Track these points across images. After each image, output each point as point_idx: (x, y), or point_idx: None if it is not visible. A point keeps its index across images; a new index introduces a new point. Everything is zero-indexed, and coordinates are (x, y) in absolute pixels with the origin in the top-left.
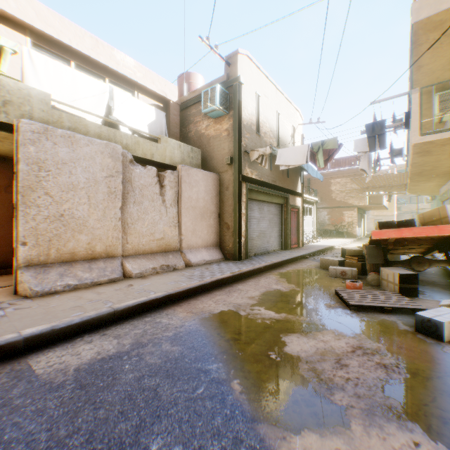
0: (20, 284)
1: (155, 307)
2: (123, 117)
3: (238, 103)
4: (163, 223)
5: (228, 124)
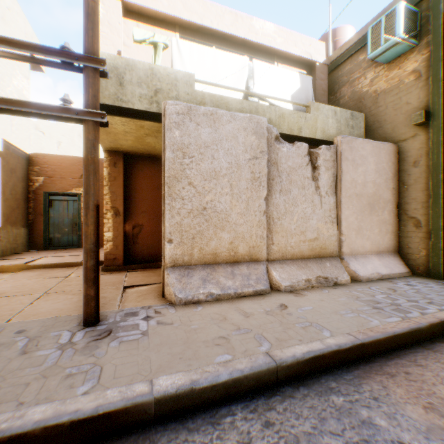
0: (166, 286)
1: (337, 364)
2: (263, 91)
3: (440, 18)
4: (316, 218)
5: (415, 62)
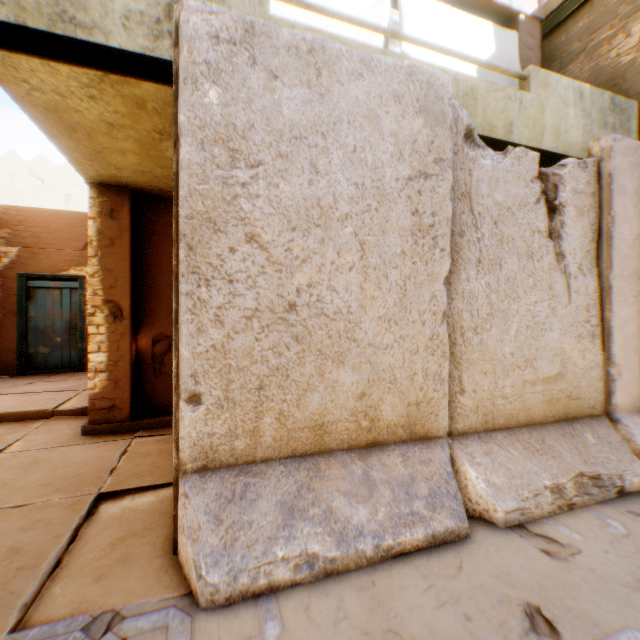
0: (179, 530)
1: None
2: (422, 54)
3: None
4: (558, 328)
5: None
